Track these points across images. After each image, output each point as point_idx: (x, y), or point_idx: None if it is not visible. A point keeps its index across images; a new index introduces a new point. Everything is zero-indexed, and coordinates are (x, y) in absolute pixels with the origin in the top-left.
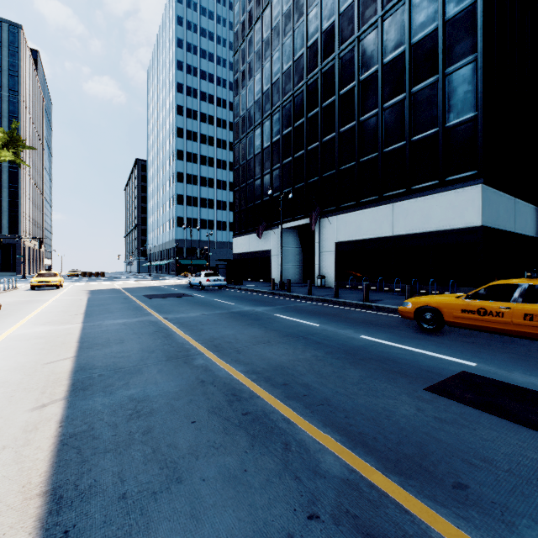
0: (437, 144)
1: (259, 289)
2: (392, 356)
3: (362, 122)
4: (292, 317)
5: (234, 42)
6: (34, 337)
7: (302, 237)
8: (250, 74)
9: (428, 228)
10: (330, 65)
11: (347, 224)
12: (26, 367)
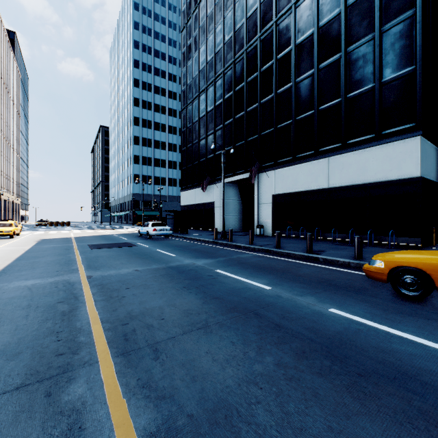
0: (373, 99)
1: (202, 238)
2: (408, 365)
3: (299, 82)
4: (236, 274)
5: (182, 20)
6: None
7: (242, 190)
8: (196, 46)
9: (364, 180)
10: (268, 33)
11: (284, 177)
12: None
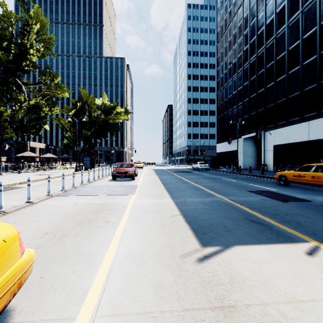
0: None
1: (225, 170)
2: (250, 187)
3: (290, 74)
4: (229, 179)
5: (217, 37)
6: (148, 178)
7: (256, 142)
8: (226, 54)
9: None
10: (271, 44)
11: (280, 134)
12: (152, 182)
